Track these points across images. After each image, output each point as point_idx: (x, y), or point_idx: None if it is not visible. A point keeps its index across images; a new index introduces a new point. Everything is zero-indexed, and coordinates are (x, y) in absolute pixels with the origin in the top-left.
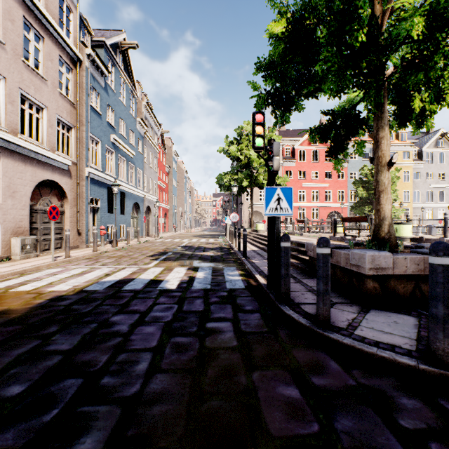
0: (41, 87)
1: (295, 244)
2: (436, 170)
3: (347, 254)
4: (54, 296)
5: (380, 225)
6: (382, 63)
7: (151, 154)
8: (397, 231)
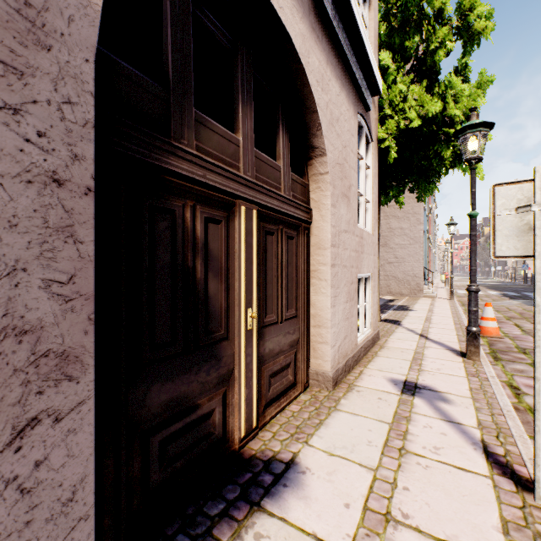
0: None
1: None
2: None
3: None
4: None
5: None
6: None
7: None
8: None
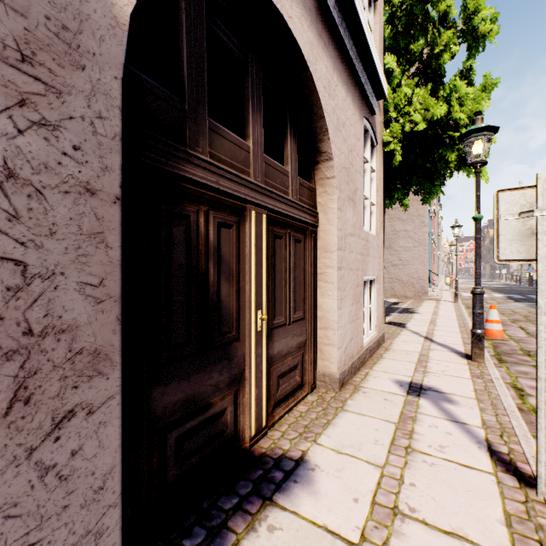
0: None
1: None
2: None
3: None
4: None
5: None
6: None
7: None
8: None
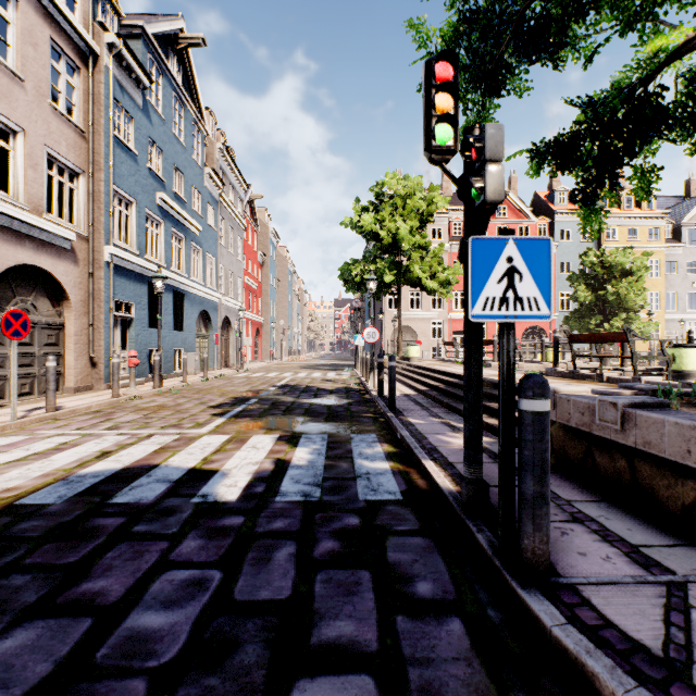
0: (10, 91)
1: (488, 385)
2: None
3: (691, 427)
4: None
5: None
6: None
7: (232, 232)
8: (675, 361)
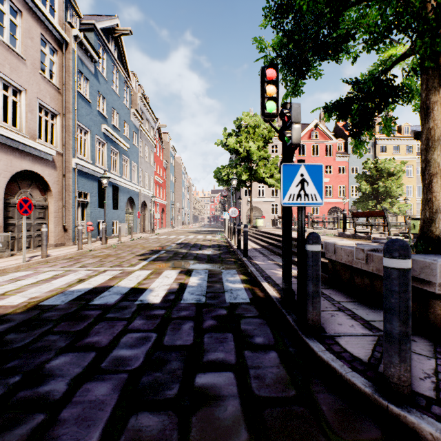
0: (18, 66)
1: None
2: None
3: None
4: None
5: (432, 220)
6: None
7: (147, 148)
8: (415, 228)
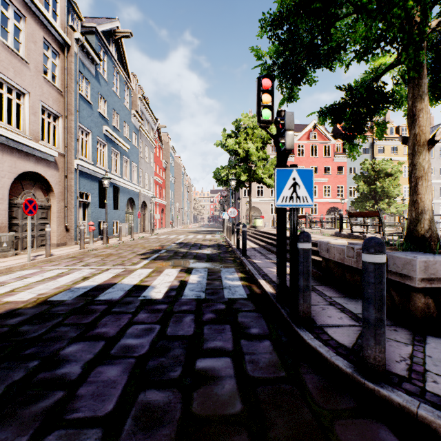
0: (21, 70)
1: None
2: (437, 165)
3: None
4: (6, 310)
5: (418, 220)
6: (427, 8)
7: (147, 149)
8: None
